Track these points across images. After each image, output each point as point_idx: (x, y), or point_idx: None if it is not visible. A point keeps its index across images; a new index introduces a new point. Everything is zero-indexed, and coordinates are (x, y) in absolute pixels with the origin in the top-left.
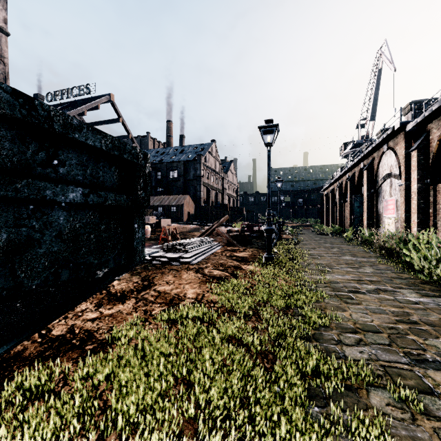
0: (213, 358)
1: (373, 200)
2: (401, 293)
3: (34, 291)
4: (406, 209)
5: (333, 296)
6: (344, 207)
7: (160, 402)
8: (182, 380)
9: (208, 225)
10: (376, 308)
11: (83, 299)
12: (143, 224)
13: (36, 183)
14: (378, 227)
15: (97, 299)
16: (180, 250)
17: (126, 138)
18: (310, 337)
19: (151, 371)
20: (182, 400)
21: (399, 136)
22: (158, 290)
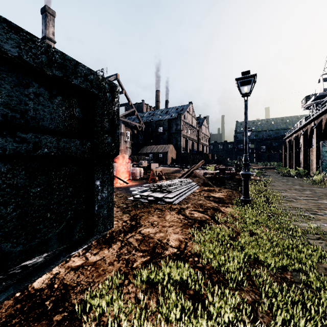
0: None
1: None
2: None
3: None
4: None
5: None
6: (309, 152)
7: None
8: None
9: (186, 167)
10: None
11: (30, 281)
12: (110, 179)
13: None
14: None
15: None
16: (165, 190)
17: (127, 104)
18: None
19: None
20: None
21: None
22: (143, 233)
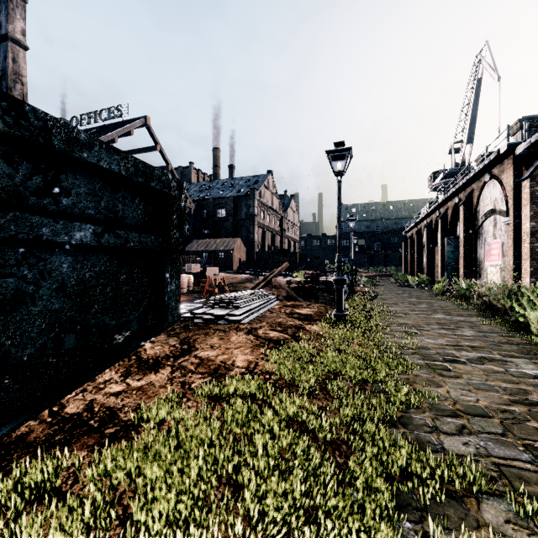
0: (268, 450)
1: (472, 243)
2: (513, 364)
3: (27, 363)
4: (515, 254)
5: (423, 366)
6: (434, 252)
7: (197, 511)
8: (227, 480)
9: (263, 275)
10: (482, 383)
11: (100, 370)
12: (177, 273)
13: (28, 218)
14: (478, 277)
15: (124, 367)
16: (229, 305)
17: (164, 169)
18: (395, 422)
19: (187, 466)
20: (227, 508)
21: (506, 162)
22: (200, 356)
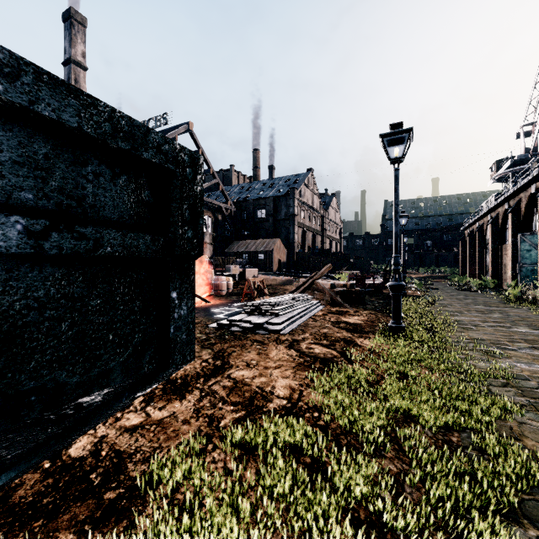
0: None
1: None
2: None
3: None
4: None
5: (527, 408)
6: (501, 251)
7: None
8: None
9: (304, 276)
10: None
11: (78, 434)
12: (191, 290)
13: None
14: None
15: None
16: (268, 312)
17: (206, 172)
18: (516, 513)
19: None
20: None
21: None
22: (234, 377)
